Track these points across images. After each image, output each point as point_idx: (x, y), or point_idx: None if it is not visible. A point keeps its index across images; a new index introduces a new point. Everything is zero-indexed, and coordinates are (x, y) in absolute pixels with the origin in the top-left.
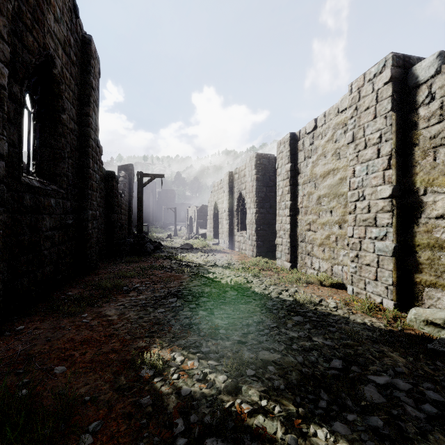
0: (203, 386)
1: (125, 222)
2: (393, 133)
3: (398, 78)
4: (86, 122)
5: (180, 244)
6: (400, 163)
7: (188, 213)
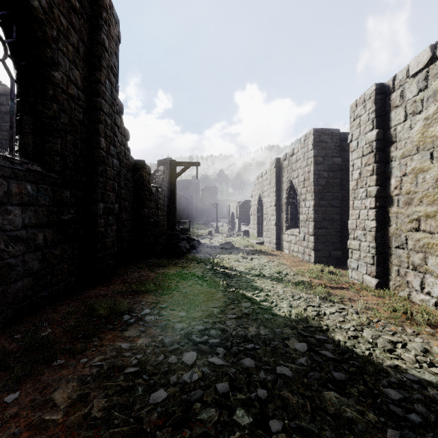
0: None
1: (163, 218)
2: None
3: None
4: (96, 90)
5: (220, 242)
6: None
7: (230, 209)
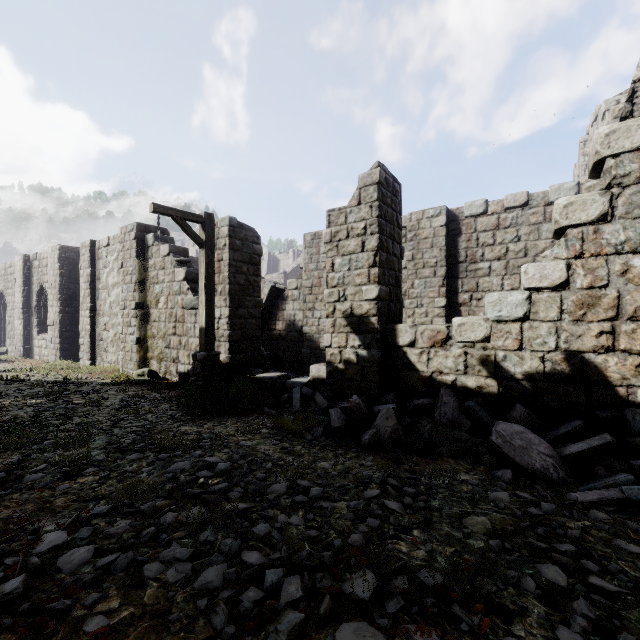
0: None
1: None
2: (137, 271)
3: (141, 239)
4: None
5: None
6: (142, 289)
7: None
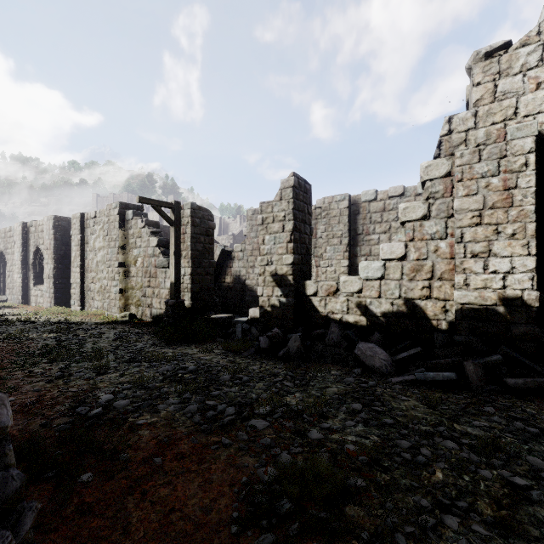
0: (5, 336)
1: None
2: (120, 239)
3: (122, 214)
4: None
5: None
6: (123, 252)
7: None
